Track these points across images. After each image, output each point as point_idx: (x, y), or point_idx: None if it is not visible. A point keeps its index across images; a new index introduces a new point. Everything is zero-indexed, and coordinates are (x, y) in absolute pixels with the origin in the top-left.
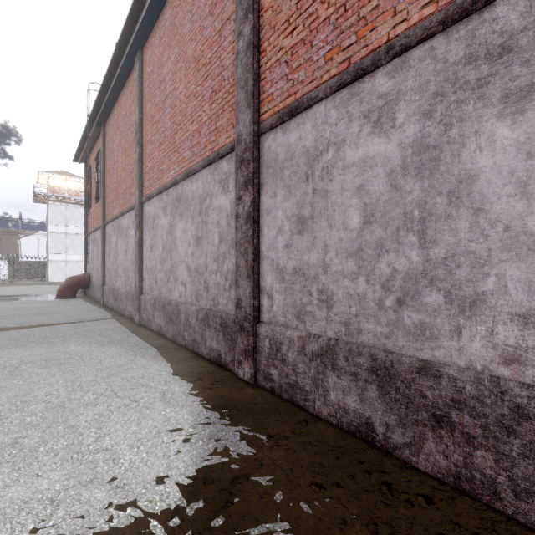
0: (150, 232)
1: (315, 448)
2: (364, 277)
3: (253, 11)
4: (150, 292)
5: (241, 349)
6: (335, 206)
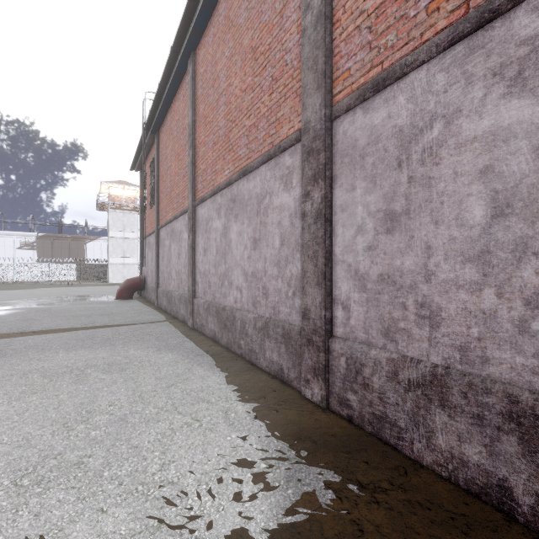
0: (204, 235)
1: (428, 512)
2: (492, 288)
3: None
4: (203, 296)
5: (308, 365)
6: (444, 196)
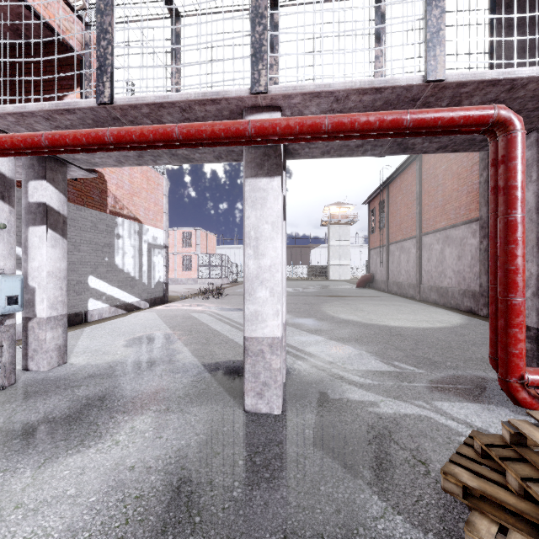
0: (427, 252)
1: None
2: None
3: (487, 168)
4: (427, 283)
5: (481, 303)
6: None
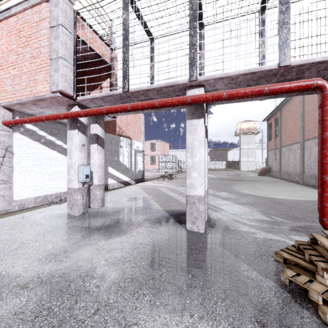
0: (308, 152)
1: None
2: None
3: None
4: (308, 172)
5: None
6: None
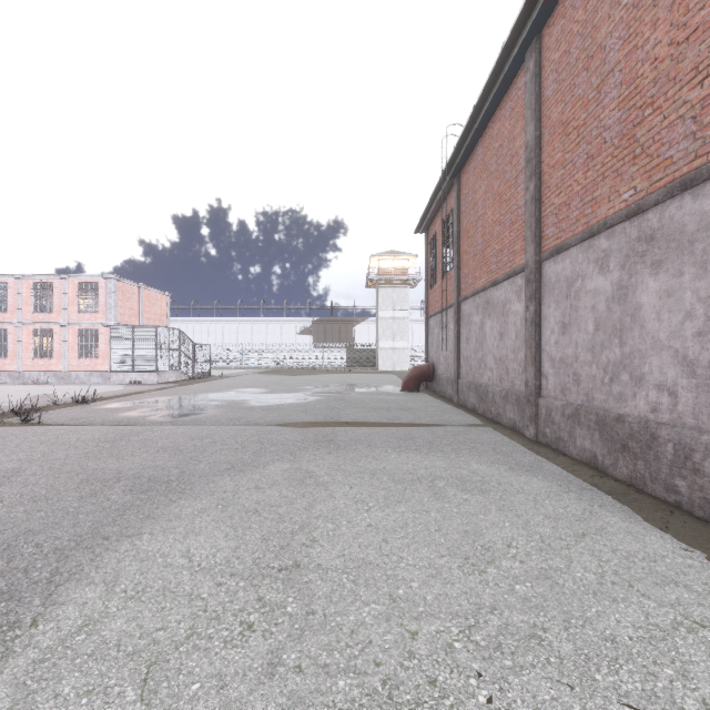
0: (561, 304)
1: None
2: None
3: None
4: (558, 395)
5: None
6: None
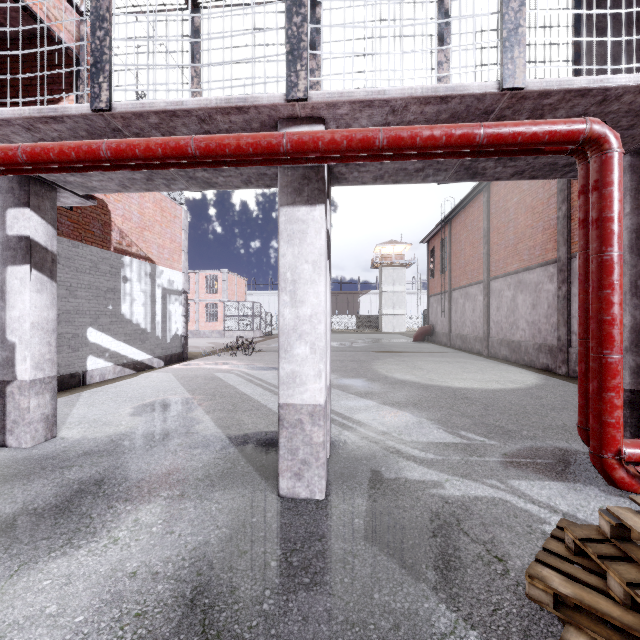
0: (496, 299)
1: None
2: None
3: (567, 201)
4: (496, 336)
5: (560, 360)
6: None
